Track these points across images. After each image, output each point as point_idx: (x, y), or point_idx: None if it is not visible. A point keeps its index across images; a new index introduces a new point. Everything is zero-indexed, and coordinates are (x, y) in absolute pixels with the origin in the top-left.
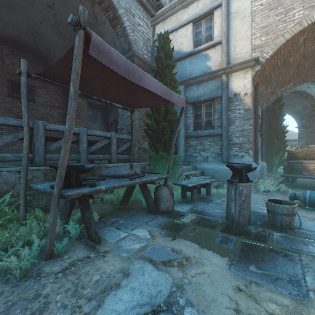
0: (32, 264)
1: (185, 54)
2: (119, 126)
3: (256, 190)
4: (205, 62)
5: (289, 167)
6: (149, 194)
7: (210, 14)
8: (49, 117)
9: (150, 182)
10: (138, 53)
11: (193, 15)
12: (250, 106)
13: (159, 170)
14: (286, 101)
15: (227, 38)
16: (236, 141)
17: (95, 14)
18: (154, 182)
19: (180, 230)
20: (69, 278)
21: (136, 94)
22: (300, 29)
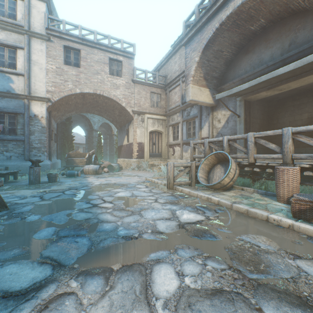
0: None
1: None
2: None
3: None
4: (10, 83)
5: (68, 162)
6: None
7: (14, 48)
8: None
9: None
10: None
11: None
12: (46, 125)
13: None
14: (76, 118)
15: (29, 75)
16: (36, 146)
17: None
18: None
19: (4, 189)
20: None
21: None
22: (72, 94)
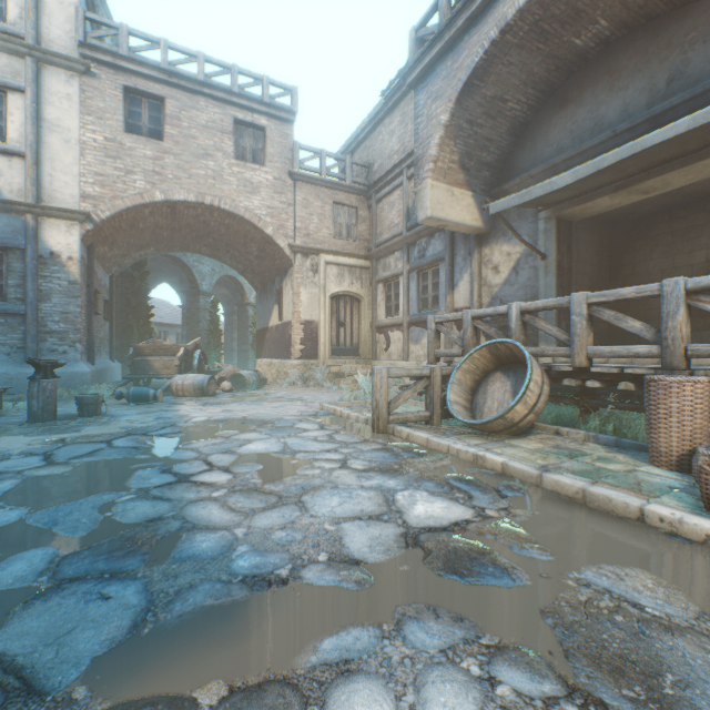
0: None
1: None
2: None
3: None
4: None
5: (136, 367)
6: None
7: None
8: None
9: None
10: None
11: None
12: (80, 278)
13: None
14: (159, 265)
15: (38, 157)
16: (55, 329)
17: None
18: None
19: None
20: None
21: None
22: (144, 203)
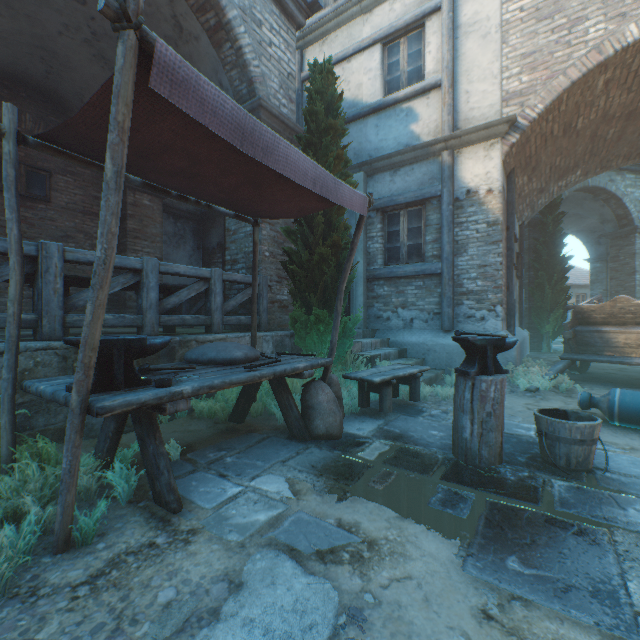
0: (21, 565)
1: (367, 109)
2: (230, 255)
3: (511, 388)
4: (408, 124)
5: (577, 341)
6: (291, 400)
7: (417, 27)
8: (80, 235)
9: (292, 374)
10: (268, 102)
11: (383, 29)
12: (499, 215)
13: (313, 347)
14: (568, 207)
15: (452, 76)
16: (470, 288)
17: (178, 18)
18: (301, 374)
19: (356, 477)
20: (103, 599)
21: (261, 186)
22: (600, 61)
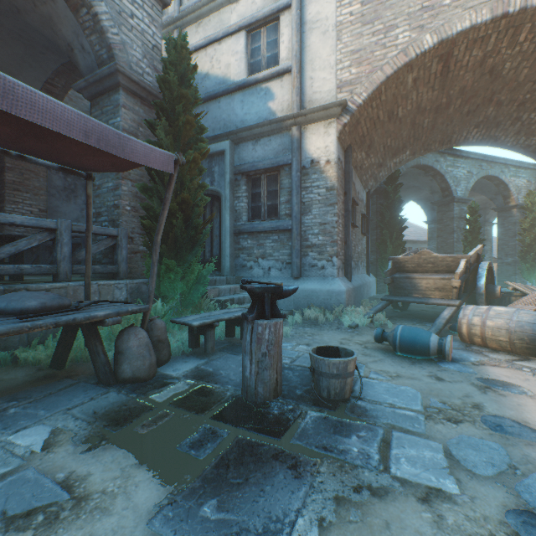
0: None
1: (234, 86)
2: (95, 208)
3: (338, 325)
4: (267, 102)
5: (395, 285)
6: (99, 346)
7: (274, 19)
8: None
9: (97, 321)
10: (125, 68)
11: (247, 18)
12: (335, 182)
13: (167, 294)
14: (408, 180)
15: (300, 64)
16: (314, 242)
17: None
18: (103, 321)
19: (129, 421)
20: None
21: (45, 136)
22: (406, 62)
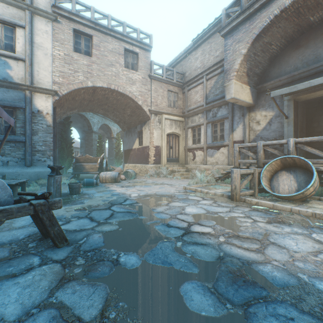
0: None
1: None
2: None
3: None
4: (6, 69)
5: (77, 168)
6: None
7: (12, 26)
8: None
9: None
10: None
11: None
12: (52, 123)
13: None
14: (73, 118)
15: (32, 61)
16: (40, 149)
17: None
18: None
19: None
20: None
21: None
22: (82, 87)
